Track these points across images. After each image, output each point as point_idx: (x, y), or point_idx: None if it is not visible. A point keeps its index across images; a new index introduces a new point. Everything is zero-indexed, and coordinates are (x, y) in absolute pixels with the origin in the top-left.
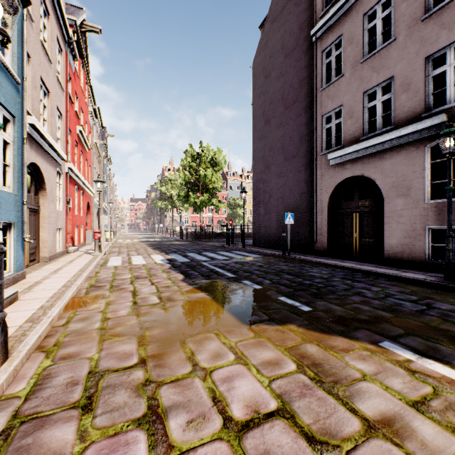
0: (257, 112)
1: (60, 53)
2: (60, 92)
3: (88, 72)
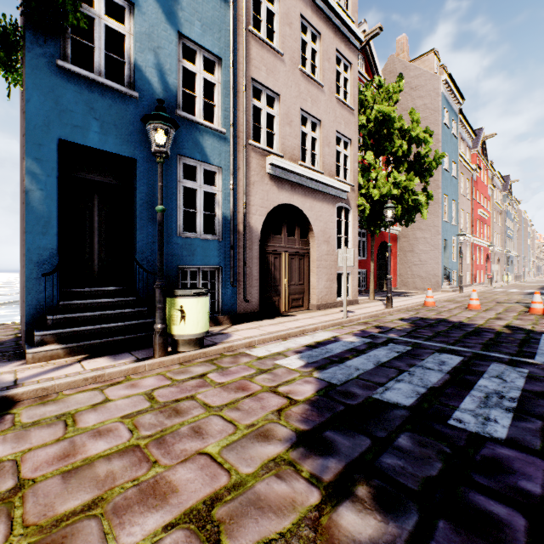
0: None
1: (468, 182)
2: (468, 203)
3: (486, 163)
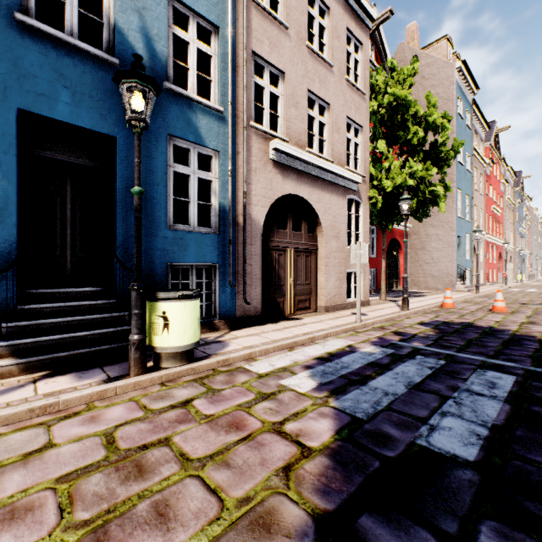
0: None
1: (481, 176)
2: (481, 199)
3: (499, 158)
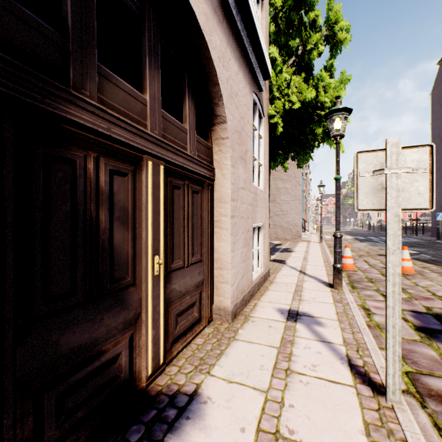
0: (434, 132)
1: None
2: None
3: None
